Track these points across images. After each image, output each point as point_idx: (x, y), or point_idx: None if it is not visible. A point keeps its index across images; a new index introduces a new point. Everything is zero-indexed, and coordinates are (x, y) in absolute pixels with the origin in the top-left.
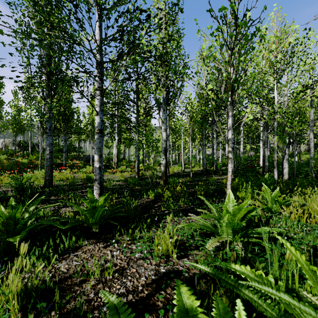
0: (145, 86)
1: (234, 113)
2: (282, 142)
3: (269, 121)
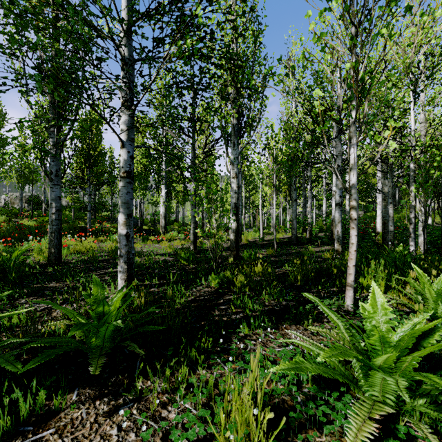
0: (205, 110)
1: (358, 140)
2: (424, 194)
3: (402, 160)
